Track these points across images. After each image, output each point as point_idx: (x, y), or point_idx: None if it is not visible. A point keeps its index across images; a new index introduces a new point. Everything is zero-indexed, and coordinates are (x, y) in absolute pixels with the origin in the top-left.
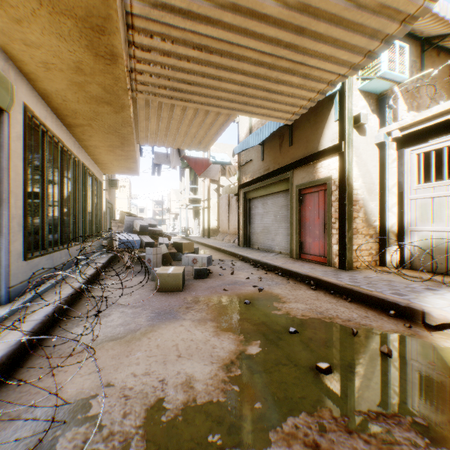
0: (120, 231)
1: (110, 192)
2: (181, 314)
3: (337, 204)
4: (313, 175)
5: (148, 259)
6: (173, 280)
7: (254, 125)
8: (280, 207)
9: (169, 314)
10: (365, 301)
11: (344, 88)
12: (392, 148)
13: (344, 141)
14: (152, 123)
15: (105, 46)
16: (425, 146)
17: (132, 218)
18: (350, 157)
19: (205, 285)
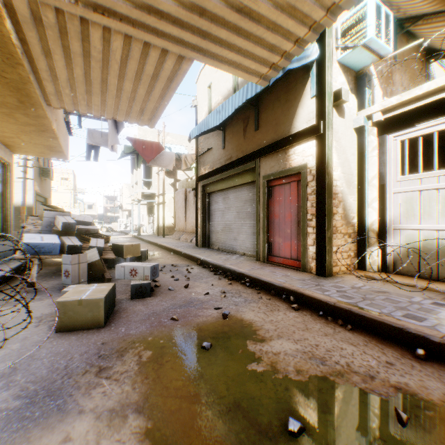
0: (37, 231)
1: (43, 183)
2: (79, 394)
3: (314, 198)
4: (284, 163)
5: (66, 271)
6: (88, 310)
7: (214, 108)
8: (243, 202)
9: (54, 397)
10: (372, 329)
11: (324, 56)
12: (373, 134)
13: (323, 121)
14: (59, 64)
15: None
16: (412, 131)
17: (54, 213)
18: (330, 140)
19: (145, 310)
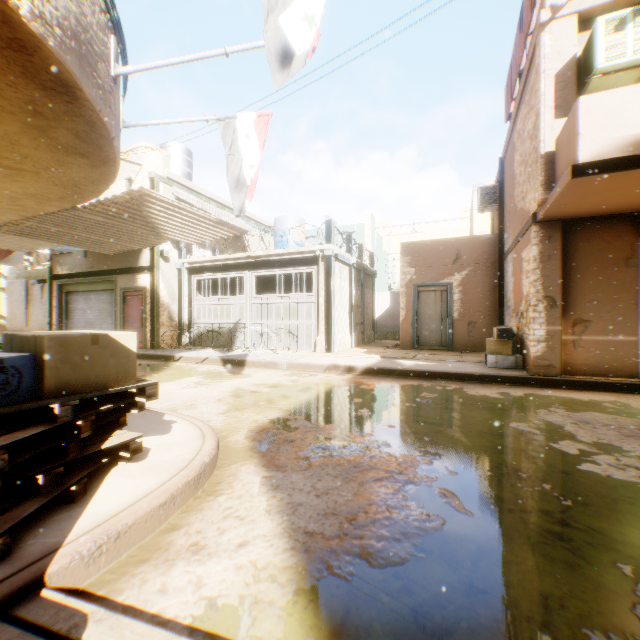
0: None
1: None
2: None
3: (150, 306)
4: (134, 283)
5: None
6: None
7: None
8: (106, 304)
9: None
10: (155, 359)
11: None
12: (186, 273)
13: (154, 266)
14: None
15: None
16: (200, 276)
17: None
18: (158, 276)
19: None
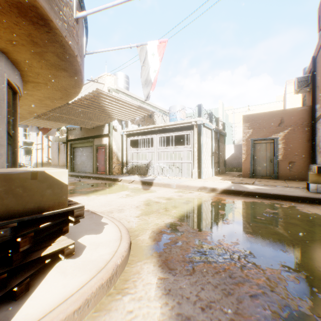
0: None
1: None
2: None
3: (108, 153)
4: (101, 142)
5: None
6: None
7: None
8: (89, 153)
9: None
10: (110, 180)
11: None
12: (125, 137)
13: (110, 133)
14: (34, 121)
15: (35, 113)
16: (131, 138)
17: None
18: (112, 138)
19: None
